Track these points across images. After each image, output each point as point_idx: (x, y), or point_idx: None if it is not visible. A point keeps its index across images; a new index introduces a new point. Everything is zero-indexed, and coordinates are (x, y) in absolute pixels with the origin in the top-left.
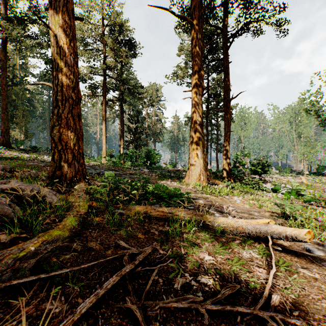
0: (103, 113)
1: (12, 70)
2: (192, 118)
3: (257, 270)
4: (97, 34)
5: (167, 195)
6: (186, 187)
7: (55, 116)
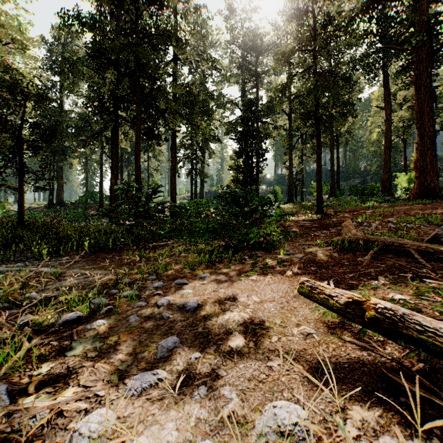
0: None
1: None
2: None
3: None
4: None
5: None
6: None
7: None
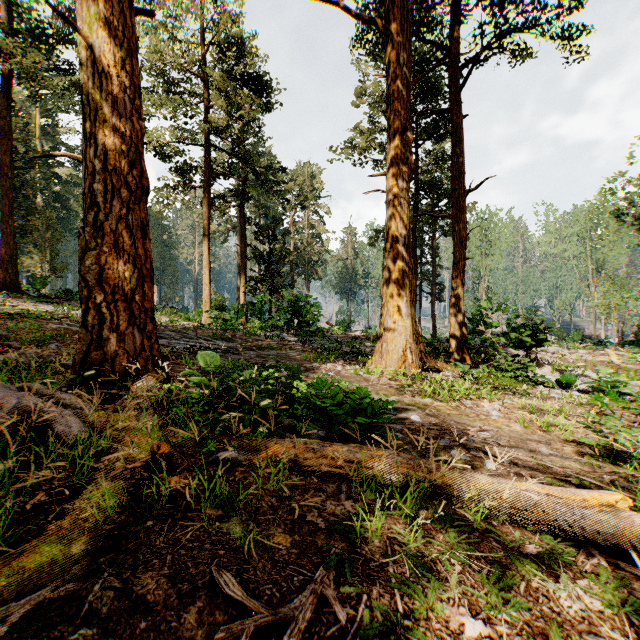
0: (205, 223)
1: (24, 136)
2: (389, 233)
3: None
4: (192, 62)
5: (342, 410)
6: (377, 378)
7: (88, 227)
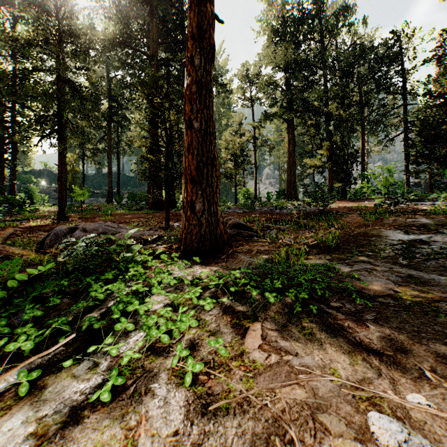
0: None
1: None
2: None
3: None
4: None
5: None
6: None
7: None
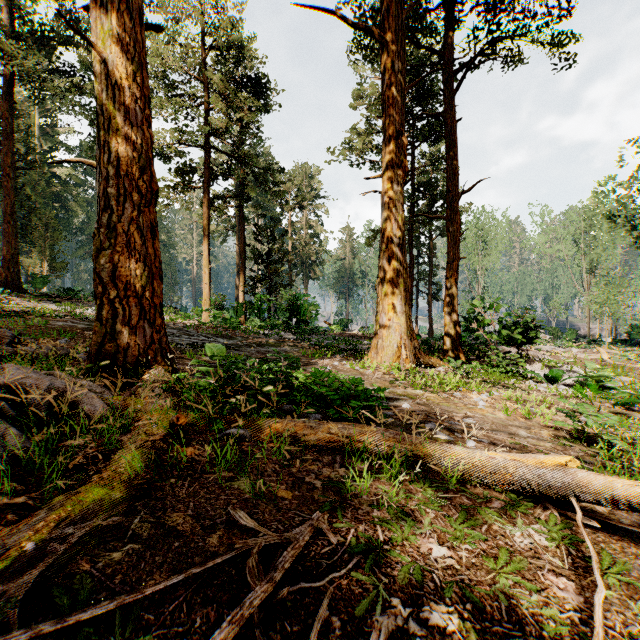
0: (204, 223)
1: (25, 137)
2: (384, 233)
3: (555, 582)
4: (192, 65)
5: (337, 395)
6: (372, 372)
7: (103, 228)
